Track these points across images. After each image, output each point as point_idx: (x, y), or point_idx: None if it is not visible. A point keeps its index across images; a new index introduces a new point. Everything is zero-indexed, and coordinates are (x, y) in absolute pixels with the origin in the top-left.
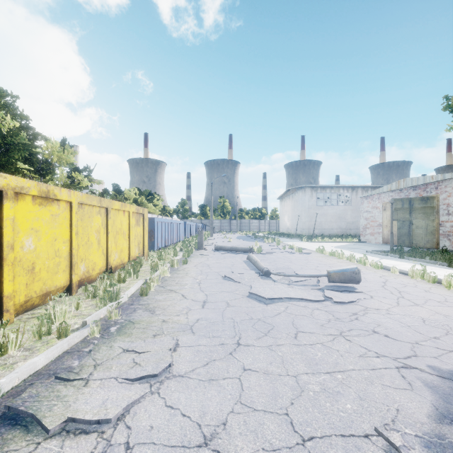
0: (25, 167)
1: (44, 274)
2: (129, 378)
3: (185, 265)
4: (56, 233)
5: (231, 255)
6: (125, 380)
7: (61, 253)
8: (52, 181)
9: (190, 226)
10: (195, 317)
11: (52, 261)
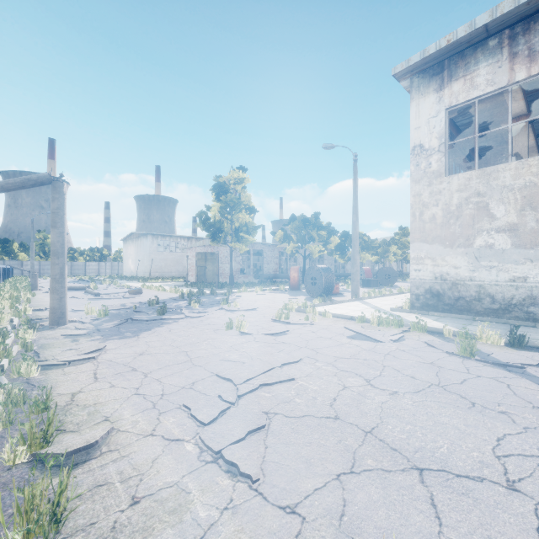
0: None
1: None
2: None
3: (34, 297)
4: None
5: (71, 292)
6: None
7: None
8: None
9: (2, 270)
10: None
11: None
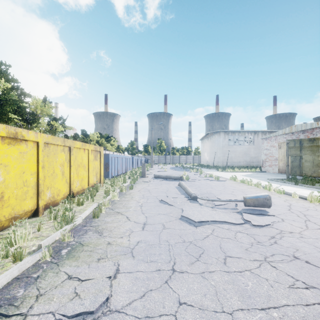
0: (15, 117)
1: (13, 201)
2: (65, 314)
3: (131, 190)
4: (24, 167)
5: (166, 182)
6: (62, 316)
7: (29, 183)
8: (37, 127)
9: (137, 160)
10: (135, 239)
11: (21, 190)
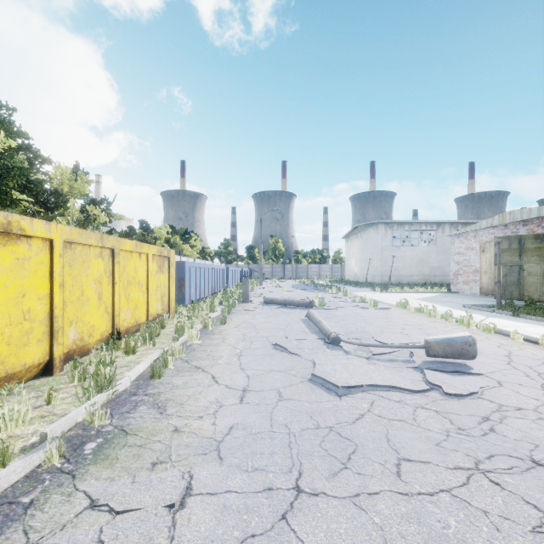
0: (23, 198)
1: (3, 348)
2: None
3: (223, 325)
4: (24, 285)
5: (285, 311)
6: None
7: (35, 315)
8: (63, 217)
9: (234, 272)
10: (226, 422)
11: (18, 328)
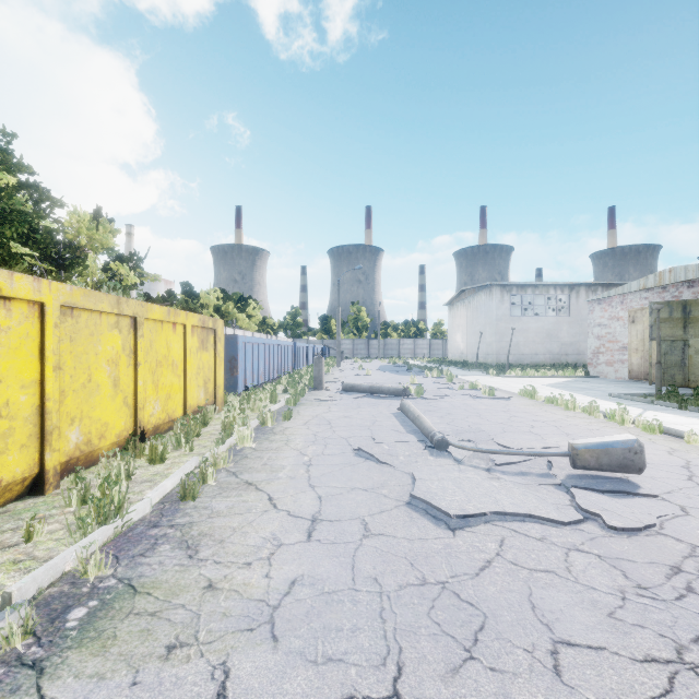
0: (25, 252)
1: None
2: None
3: (287, 421)
4: (0, 368)
5: (371, 402)
6: None
7: (17, 410)
8: (81, 277)
9: (304, 350)
10: (286, 573)
11: None
